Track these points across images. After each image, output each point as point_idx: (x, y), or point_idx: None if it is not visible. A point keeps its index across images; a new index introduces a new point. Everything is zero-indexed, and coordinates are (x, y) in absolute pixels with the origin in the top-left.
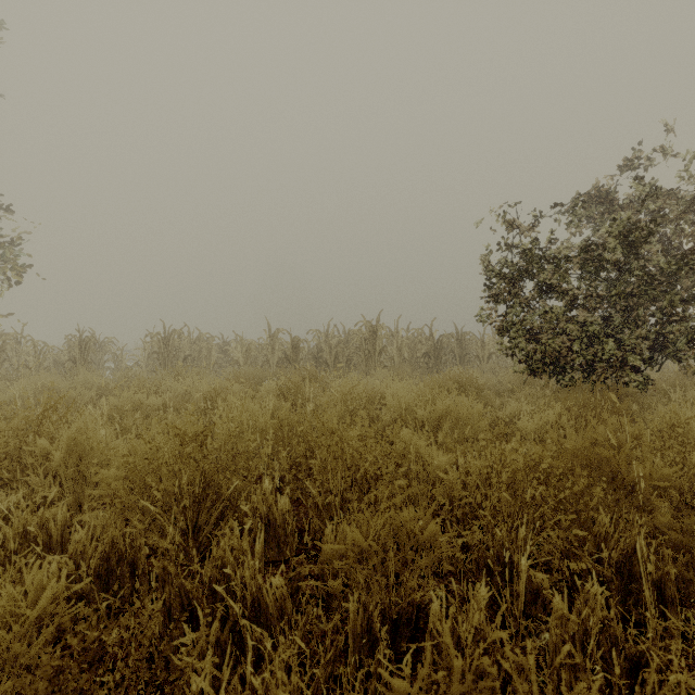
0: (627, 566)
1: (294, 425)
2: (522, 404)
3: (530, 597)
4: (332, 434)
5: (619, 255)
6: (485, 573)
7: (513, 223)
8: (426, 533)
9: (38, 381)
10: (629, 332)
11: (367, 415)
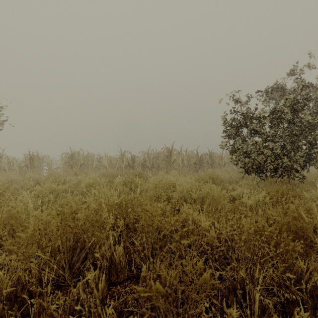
0: (315, 292)
1: (129, 202)
2: (244, 189)
3: (260, 311)
4: (147, 212)
5: (290, 116)
6: (233, 294)
7: (238, 100)
8: (200, 280)
9: (6, 177)
10: (293, 153)
11: (167, 195)
